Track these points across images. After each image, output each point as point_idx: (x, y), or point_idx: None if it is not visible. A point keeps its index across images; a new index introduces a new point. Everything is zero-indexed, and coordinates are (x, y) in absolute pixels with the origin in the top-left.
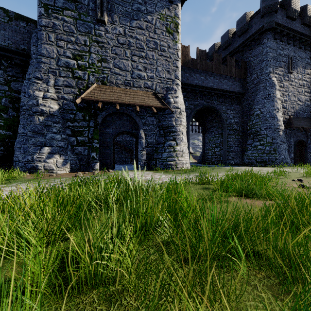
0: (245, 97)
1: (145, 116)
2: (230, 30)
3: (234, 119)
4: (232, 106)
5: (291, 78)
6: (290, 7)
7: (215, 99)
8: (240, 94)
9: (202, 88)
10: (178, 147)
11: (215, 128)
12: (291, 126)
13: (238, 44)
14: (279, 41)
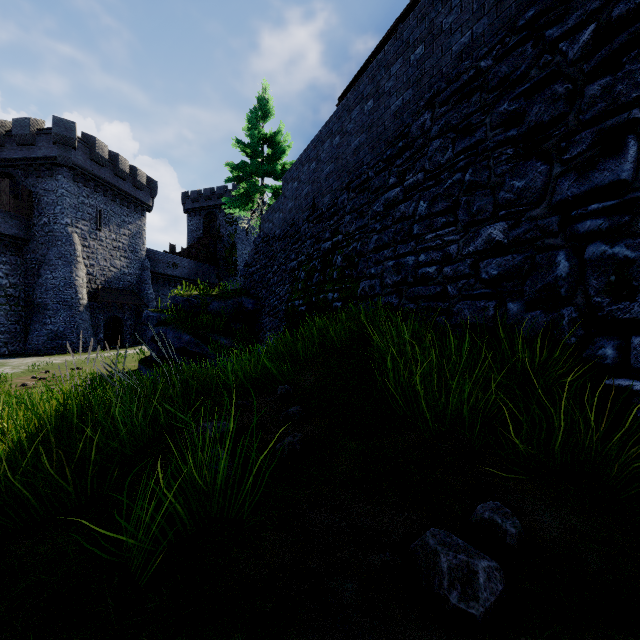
0: (31, 246)
1: None
2: (2, 123)
3: (9, 279)
4: (3, 256)
5: (101, 237)
6: (95, 150)
7: None
8: (22, 240)
9: None
10: None
11: None
12: (97, 300)
13: (18, 157)
14: (82, 185)
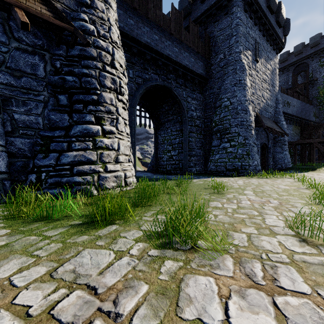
0: (208, 84)
1: (5, 44)
2: None
3: (196, 112)
4: (193, 93)
5: (257, 68)
6: None
7: (174, 78)
8: (204, 79)
9: (155, 53)
10: (107, 140)
11: (171, 122)
12: (262, 124)
13: (201, 12)
14: (248, 16)
